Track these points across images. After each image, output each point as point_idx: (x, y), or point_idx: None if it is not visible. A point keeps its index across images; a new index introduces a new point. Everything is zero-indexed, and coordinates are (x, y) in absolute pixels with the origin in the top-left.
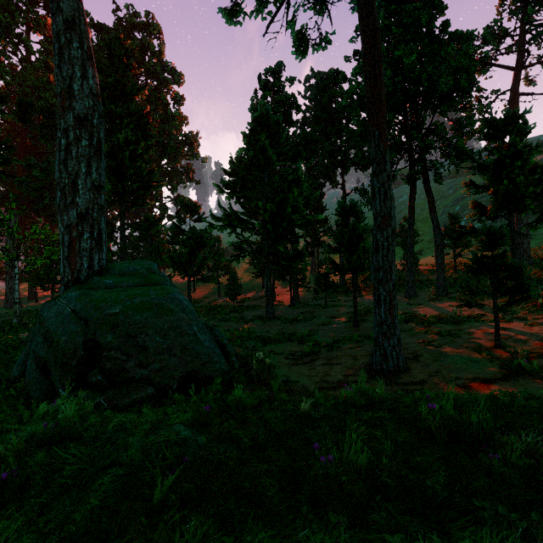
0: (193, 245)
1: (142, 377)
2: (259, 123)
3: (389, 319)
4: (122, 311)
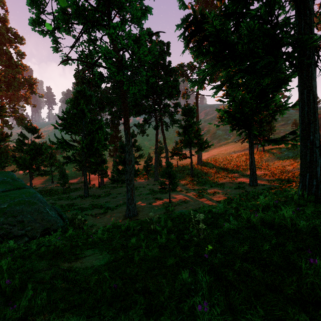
0: (34, 154)
1: (21, 234)
2: (80, 94)
3: (131, 197)
4: (8, 206)
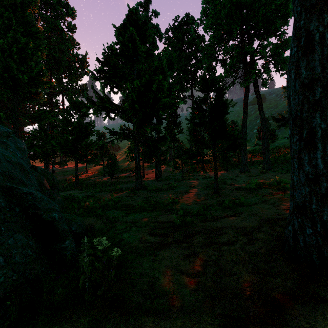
0: (77, 133)
1: None
2: (129, 22)
3: None
4: None
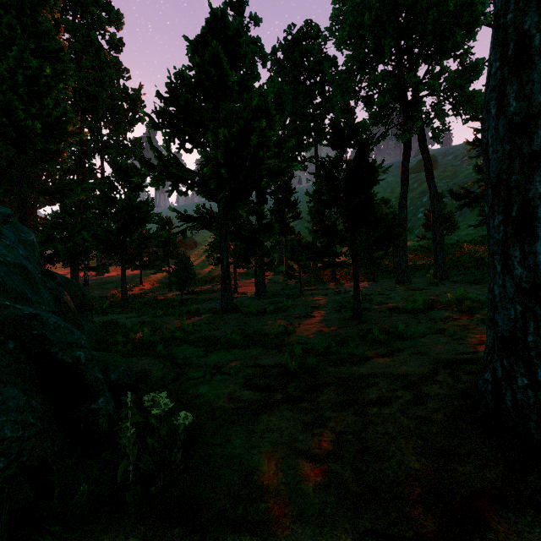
0: (125, 218)
1: None
2: (210, 32)
3: None
4: None
